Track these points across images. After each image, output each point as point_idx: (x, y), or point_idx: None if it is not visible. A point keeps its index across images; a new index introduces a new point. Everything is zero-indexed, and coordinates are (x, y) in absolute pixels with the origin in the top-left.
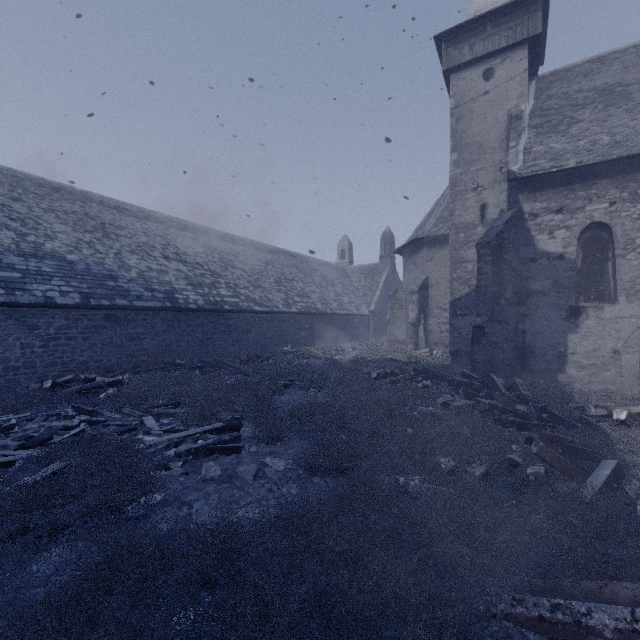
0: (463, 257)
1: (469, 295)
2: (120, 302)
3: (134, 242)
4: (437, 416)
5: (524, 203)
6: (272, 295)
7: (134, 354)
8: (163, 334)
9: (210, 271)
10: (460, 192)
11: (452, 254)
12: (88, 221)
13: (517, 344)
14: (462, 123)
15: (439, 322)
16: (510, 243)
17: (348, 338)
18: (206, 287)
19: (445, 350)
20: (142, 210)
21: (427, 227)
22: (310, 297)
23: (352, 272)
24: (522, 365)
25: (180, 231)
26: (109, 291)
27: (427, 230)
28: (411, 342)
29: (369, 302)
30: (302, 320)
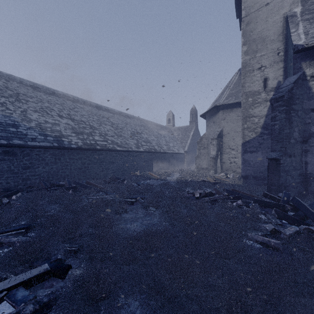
0: (251, 113)
1: (255, 138)
2: (16, 142)
3: (38, 106)
4: (272, 246)
5: (306, 69)
6: (128, 141)
7: (28, 178)
8: (52, 164)
9: (90, 125)
10: (249, 71)
11: (243, 112)
12: (6, 91)
13: (301, 172)
14: (250, 26)
15: (229, 157)
16: (297, 97)
17: (173, 166)
18: (85, 135)
19: (233, 174)
20: (49, 89)
21: (222, 99)
22: (151, 143)
23: (174, 130)
24: (305, 187)
25: (73, 102)
26: (9, 134)
27: (222, 101)
28: (212, 169)
29: (184, 146)
30: (146, 156)
